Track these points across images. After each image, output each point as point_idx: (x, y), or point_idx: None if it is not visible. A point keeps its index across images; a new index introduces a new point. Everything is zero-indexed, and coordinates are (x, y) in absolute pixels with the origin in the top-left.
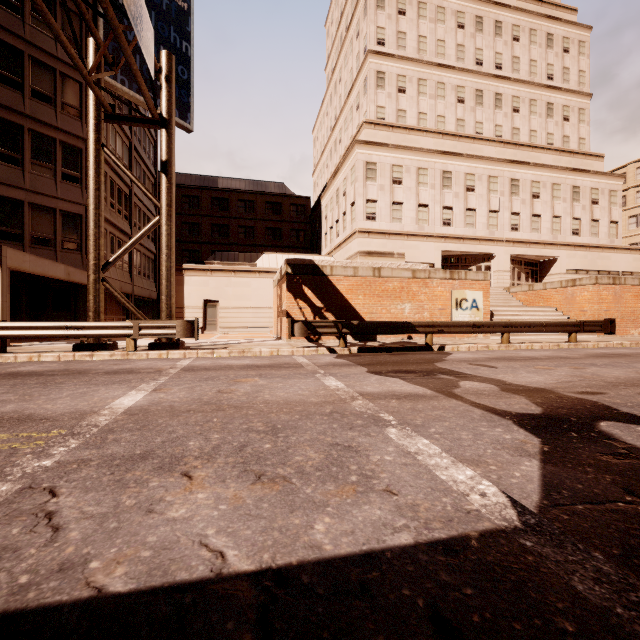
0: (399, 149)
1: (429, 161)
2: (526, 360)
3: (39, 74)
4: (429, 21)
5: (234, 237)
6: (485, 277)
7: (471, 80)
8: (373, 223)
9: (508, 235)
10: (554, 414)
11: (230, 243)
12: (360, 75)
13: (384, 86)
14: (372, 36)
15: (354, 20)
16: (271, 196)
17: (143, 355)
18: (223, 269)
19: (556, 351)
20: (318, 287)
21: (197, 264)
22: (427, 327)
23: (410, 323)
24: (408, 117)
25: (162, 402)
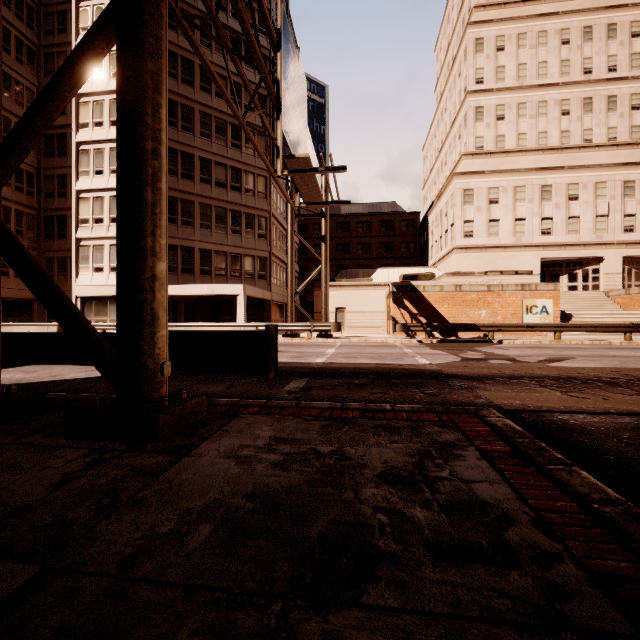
0: (495, 173)
1: (526, 179)
2: (542, 348)
3: (248, 179)
4: (529, 48)
5: (354, 253)
6: (555, 288)
7: (578, 91)
8: (470, 240)
9: (620, 237)
10: (483, 358)
11: (351, 258)
12: (461, 110)
13: (482, 118)
14: (471, 78)
15: (456, 61)
16: (384, 215)
17: (315, 340)
18: (349, 284)
19: (591, 345)
20: (414, 300)
21: (330, 281)
22: (488, 327)
23: (475, 324)
24: (507, 140)
25: (342, 351)
